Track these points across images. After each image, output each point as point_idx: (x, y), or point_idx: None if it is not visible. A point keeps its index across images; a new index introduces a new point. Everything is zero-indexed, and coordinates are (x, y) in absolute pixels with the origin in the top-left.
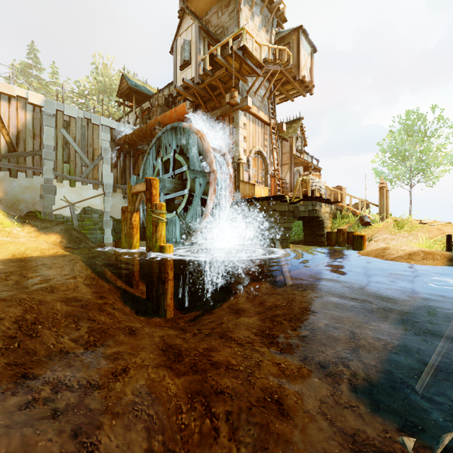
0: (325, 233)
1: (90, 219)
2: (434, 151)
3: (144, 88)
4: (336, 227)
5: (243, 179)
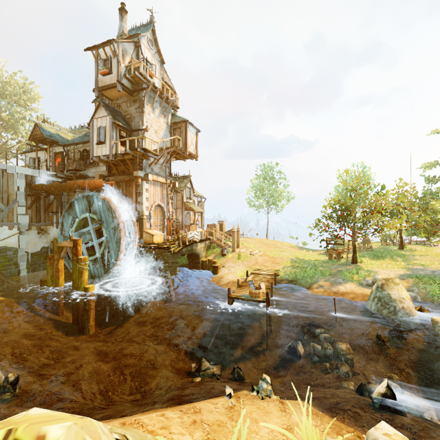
0: (200, 261)
1: (5, 257)
2: (279, 192)
3: (58, 136)
4: (209, 255)
5: (146, 228)
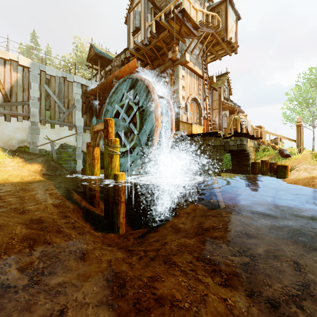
0: (250, 163)
1: (66, 153)
2: None
3: (107, 55)
4: (258, 159)
5: (182, 120)
